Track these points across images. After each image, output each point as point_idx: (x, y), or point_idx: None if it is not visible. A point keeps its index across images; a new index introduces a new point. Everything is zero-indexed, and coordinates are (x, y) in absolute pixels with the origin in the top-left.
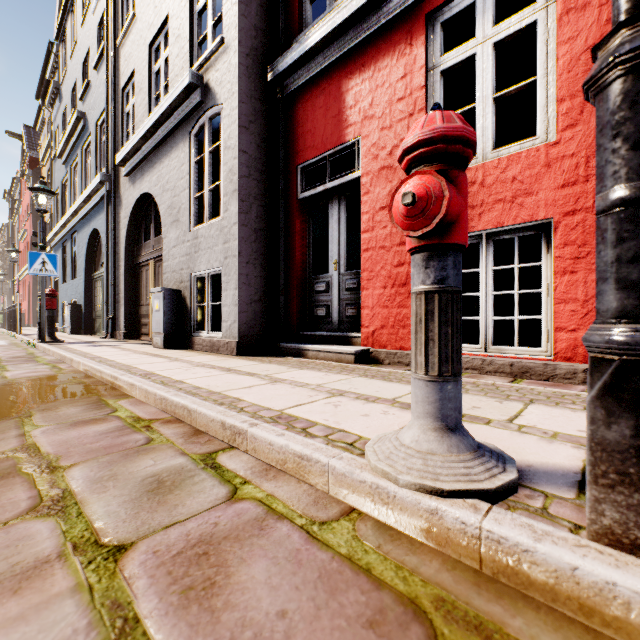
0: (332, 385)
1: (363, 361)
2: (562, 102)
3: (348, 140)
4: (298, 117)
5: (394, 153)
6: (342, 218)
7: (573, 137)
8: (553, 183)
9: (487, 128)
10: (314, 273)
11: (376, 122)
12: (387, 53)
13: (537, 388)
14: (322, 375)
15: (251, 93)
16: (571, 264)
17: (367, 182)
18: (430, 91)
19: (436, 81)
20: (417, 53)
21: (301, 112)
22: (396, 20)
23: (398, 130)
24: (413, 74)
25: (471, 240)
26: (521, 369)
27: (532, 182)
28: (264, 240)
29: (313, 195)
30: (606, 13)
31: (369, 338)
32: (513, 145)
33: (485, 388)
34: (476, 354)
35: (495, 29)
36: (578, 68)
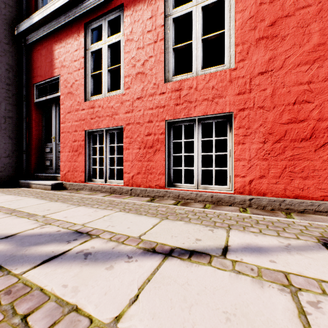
0: (1, 203)
1: (57, 188)
2: (126, 77)
3: (55, 76)
4: (34, 58)
5: (73, 86)
6: (57, 115)
7: (129, 93)
8: (123, 111)
9: (106, 82)
10: (48, 142)
11: (66, 69)
12: (70, 37)
13: (106, 198)
14: (11, 198)
15: (0, 39)
16: (128, 145)
17: (63, 98)
18: (87, 60)
19: (89, 56)
20: (81, 40)
21: (35, 55)
22: (73, 22)
23: (74, 75)
24: (80, 50)
25: (102, 132)
26: (113, 190)
27: (117, 109)
28: (12, 123)
29: (42, 101)
30: (137, 45)
31: (63, 177)
32: (114, 92)
33: (82, 200)
34: (101, 184)
35: (108, 39)
36: (130, 64)
